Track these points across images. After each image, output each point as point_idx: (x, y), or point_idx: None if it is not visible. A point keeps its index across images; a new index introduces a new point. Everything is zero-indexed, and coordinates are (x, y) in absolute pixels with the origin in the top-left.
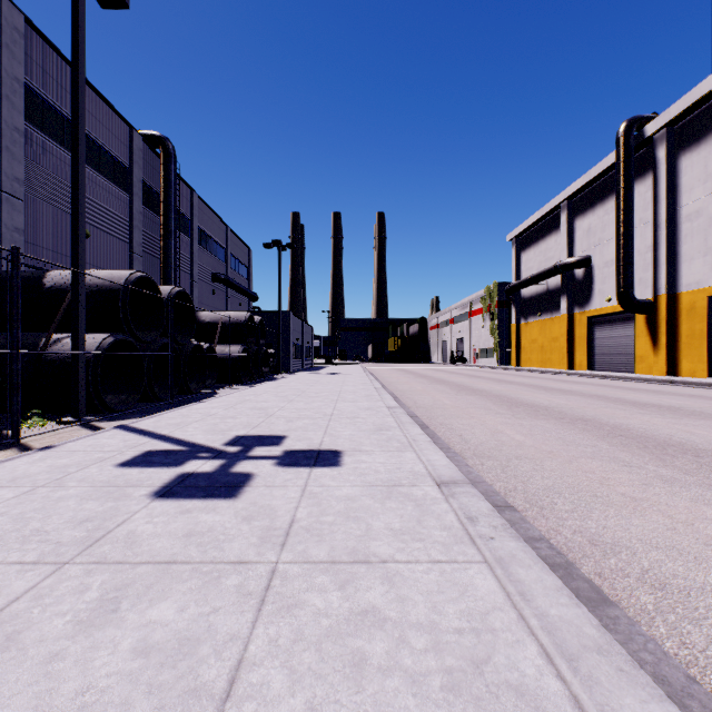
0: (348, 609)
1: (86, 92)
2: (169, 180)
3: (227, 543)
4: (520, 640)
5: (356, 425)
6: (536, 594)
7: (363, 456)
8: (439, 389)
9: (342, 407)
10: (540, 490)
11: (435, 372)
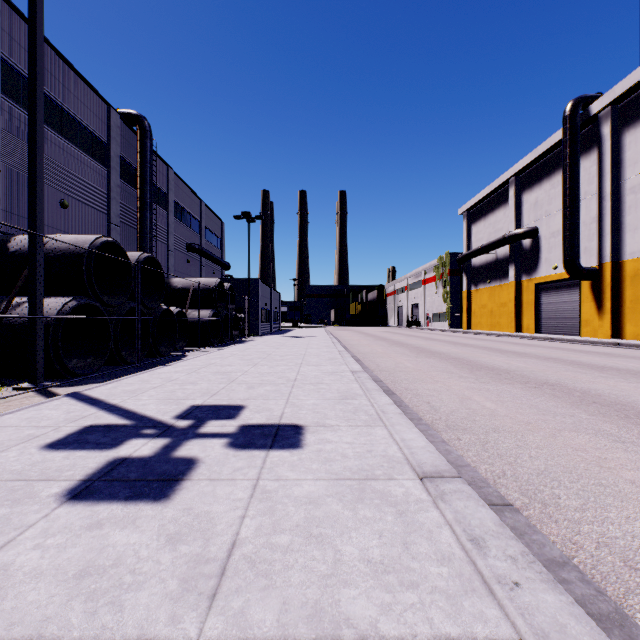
0: None
1: (64, 70)
2: (145, 156)
3: (132, 593)
4: None
5: (320, 392)
6: None
7: (327, 433)
8: (399, 352)
9: (305, 371)
10: (533, 475)
11: (393, 334)
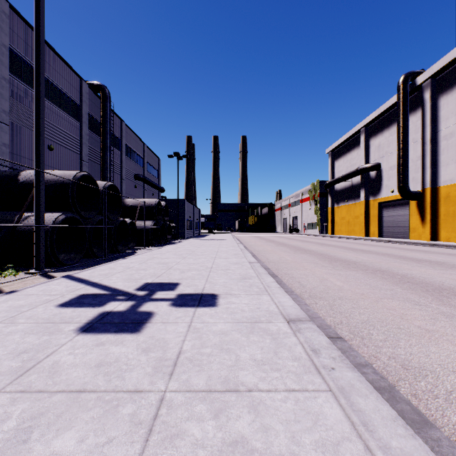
0: (221, 439)
1: (51, 55)
2: (106, 113)
3: (128, 372)
4: None
5: (228, 275)
6: (377, 424)
7: (232, 298)
8: (283, 250)
9: (218, 262)
10: (359, 323)
11: (279, 238)
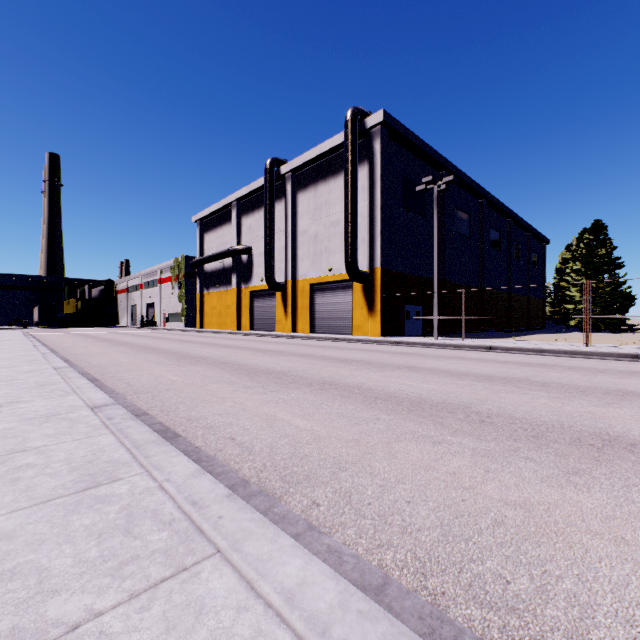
0: (8, 468)
1: None
2: None
3: None
4: (118, 450)
5: (14, 385)
6: (134, 435)
7: (22, 405)
8: (121, 351)
9: None
10: (173, 403)
11: (121, 335)
